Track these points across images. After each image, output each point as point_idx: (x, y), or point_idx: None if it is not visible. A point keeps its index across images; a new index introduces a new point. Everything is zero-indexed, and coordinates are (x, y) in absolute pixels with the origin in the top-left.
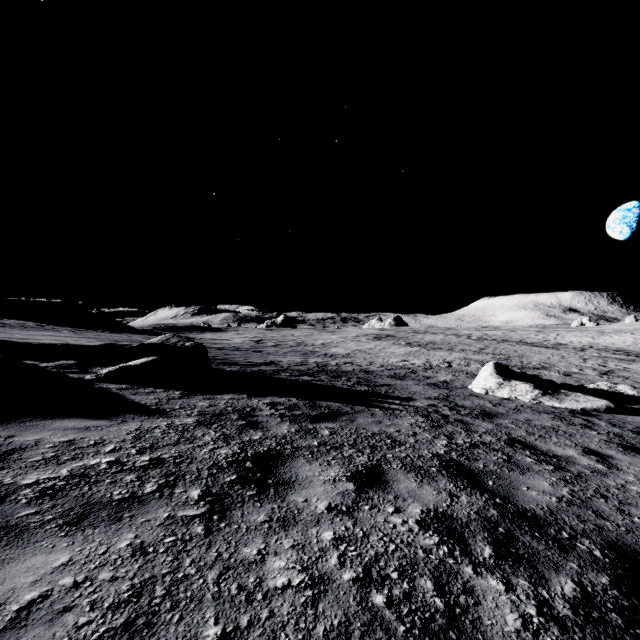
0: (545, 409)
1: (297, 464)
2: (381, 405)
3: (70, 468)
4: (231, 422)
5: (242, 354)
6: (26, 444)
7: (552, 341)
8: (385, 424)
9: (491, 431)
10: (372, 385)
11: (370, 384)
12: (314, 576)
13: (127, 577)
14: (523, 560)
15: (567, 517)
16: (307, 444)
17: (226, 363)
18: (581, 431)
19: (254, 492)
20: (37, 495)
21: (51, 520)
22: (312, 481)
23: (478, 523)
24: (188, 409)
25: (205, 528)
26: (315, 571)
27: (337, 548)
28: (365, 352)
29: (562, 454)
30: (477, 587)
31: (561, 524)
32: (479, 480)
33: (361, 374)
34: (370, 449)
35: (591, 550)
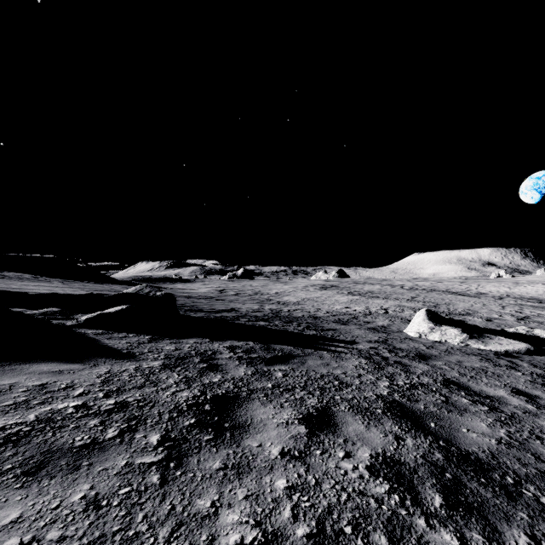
0: (473, 351)
1: (252, 407)
2: (328, 348)
3: (38, 413)
4: (193, 365)
5: (207, 302)
6: (1, 388)
7: (474, 291)
8: (332, 366)
9: (427, 372)
10: (320, 329)
11: (318, 328)
12: (267, 532)
13: (76, 536)
14: (473, 510)
15: (509, 460)
16: (262, 386)
17: (193, 310)
18: (507, 372)
19: (211, 436)
20: (1, 442)
21: (9, 470)
22: (266, 424)
23: (425, 468)
24: (155, 353)
25: (161, 477)
26: (268, 526)
27: (290, 498)
28: (313, 300)
29: (494, 394)
30: (432, 543)
31: (504, 468)
32: (422, 422)
33: (310, 319)
34: (320, 391)
35: (537, 497)
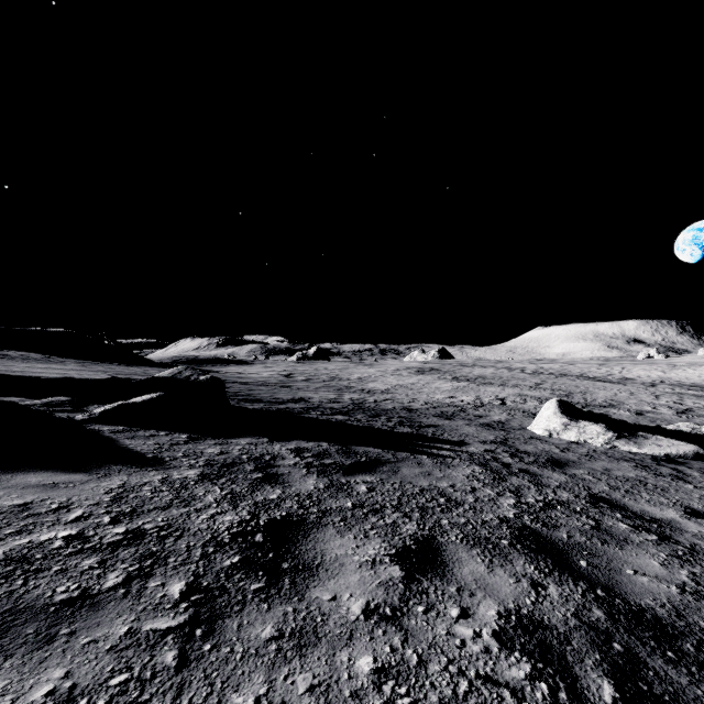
0: (622, 455)
1: (324, 537)
2: (429, 451)
3: (9, 548)
4: (244, 475)
5: (268, 389)
6: None
7: (617, 375)
8: (436, 476)
9: (566, 485)
10: (416, 426)
11: (414, 425)
12: None
13: None
14: None
15: (702, 620)
16: (338, 506)
17: (249, 400)
18: (674, 484)
19: (261, 584)
20: None
21: None
22: (343, 564)
23: (582, 634)
24: (193, 458)
25: (179, 654)
26: None
27: (379, 690)
28: (407, 387)
29: (661, 517)
30: None
31: (698, 634)
32: (567, 559)
33: (403, 413)
34: (419, 512)
35: None
